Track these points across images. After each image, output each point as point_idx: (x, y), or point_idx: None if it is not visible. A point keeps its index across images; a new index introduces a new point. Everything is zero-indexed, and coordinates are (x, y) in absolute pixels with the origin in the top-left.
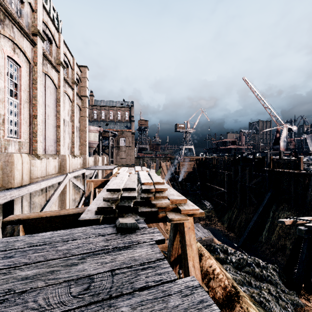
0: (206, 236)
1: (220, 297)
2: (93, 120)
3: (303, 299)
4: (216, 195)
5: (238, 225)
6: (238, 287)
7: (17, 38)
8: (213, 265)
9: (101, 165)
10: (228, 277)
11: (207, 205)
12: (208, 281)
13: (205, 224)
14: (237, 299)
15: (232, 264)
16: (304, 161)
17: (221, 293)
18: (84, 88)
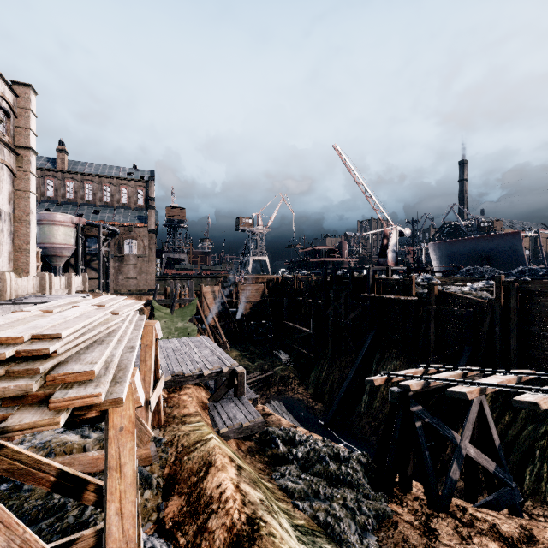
0: (252, 419)
1: (219, 547)
2: (66, 201)
3: (395, 504)
4: (298, 340)
5: (328, 388)
6: (266, 517)
7: None
8: (223, 484)
9: (65, 293)
10: (252, 500)
11: (283, 359)
12: (208, 517)
13: (278, 392)
14: (249, 545)
15: (297, 462)
16: (419, 282)
17: (222, 540)
18: (23, 131)
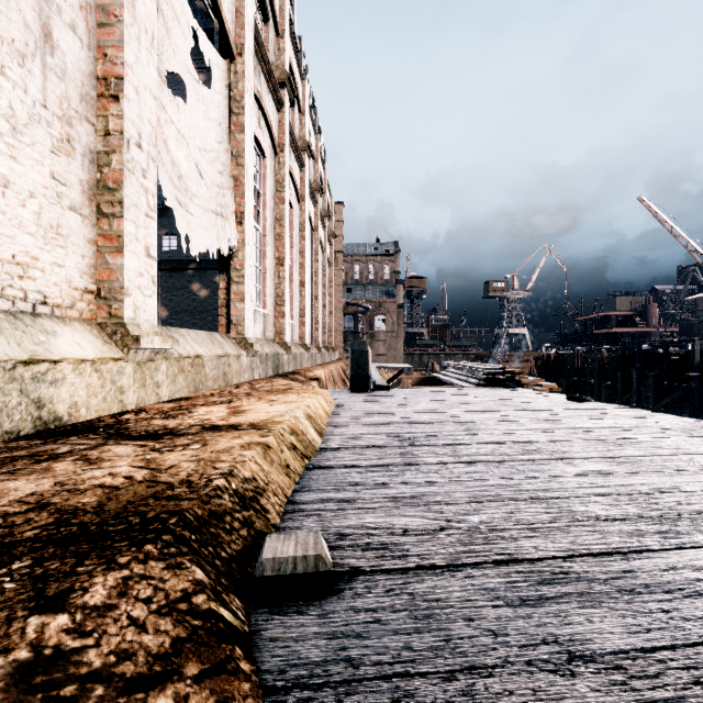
0: None
1: None
2: None
3: None
4: None
5: None
6: None
7: (309, 206)
8: None
9: None
10: None
11: None
12: None
13: None
14: None
15: None
16: None
17: None
18: (338, 238)
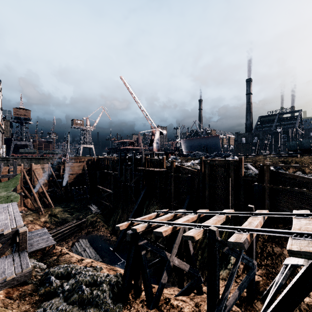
0: (19, 272)
1: None
2: None
3: (126, 310)
4: (105, 197)
5: None
6: None
7: None
8: None
9: None
10: None
11: (93, 210)
12: None
13: (87, 232)
14: None
15: (63, 294)
16: (170, 160)
17: None
18: None
